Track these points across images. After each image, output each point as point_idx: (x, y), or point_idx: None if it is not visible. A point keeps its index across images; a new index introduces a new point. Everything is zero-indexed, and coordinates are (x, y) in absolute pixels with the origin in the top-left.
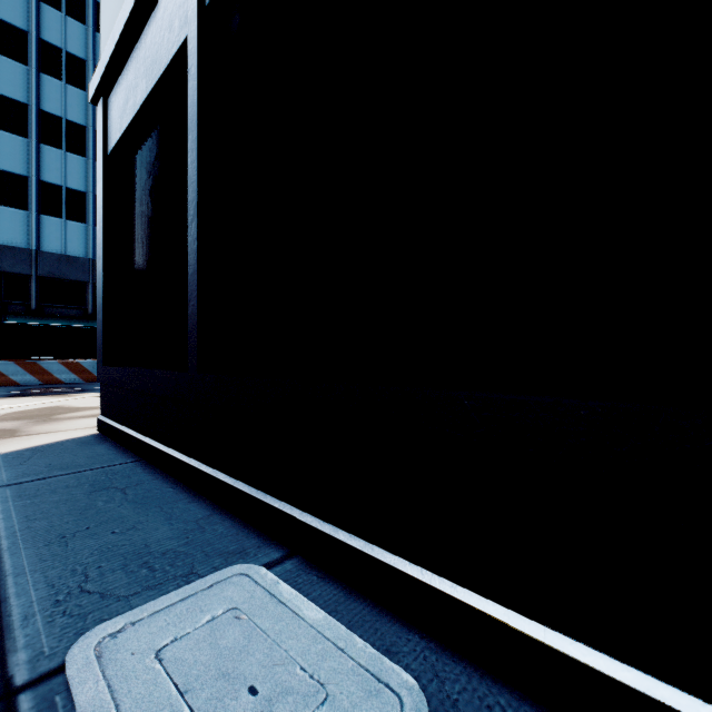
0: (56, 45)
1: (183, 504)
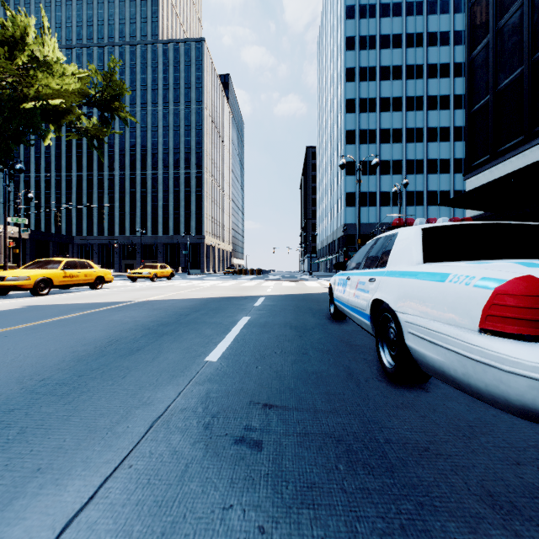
0: (365, 129)
1: None
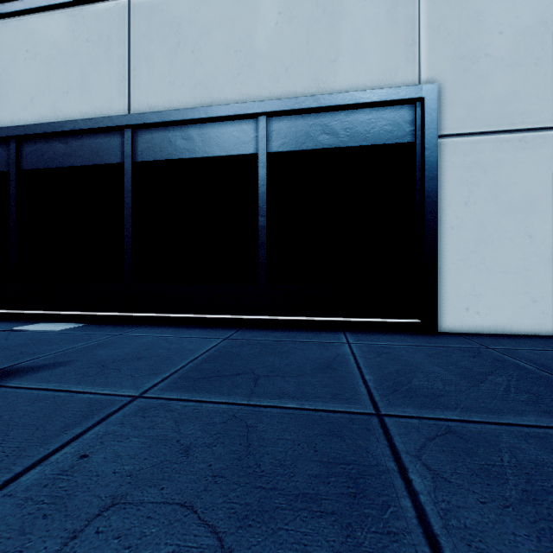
0: None
1: (13, 322)
